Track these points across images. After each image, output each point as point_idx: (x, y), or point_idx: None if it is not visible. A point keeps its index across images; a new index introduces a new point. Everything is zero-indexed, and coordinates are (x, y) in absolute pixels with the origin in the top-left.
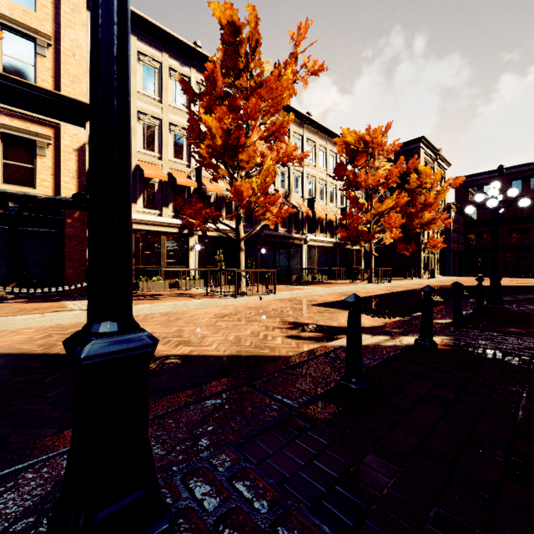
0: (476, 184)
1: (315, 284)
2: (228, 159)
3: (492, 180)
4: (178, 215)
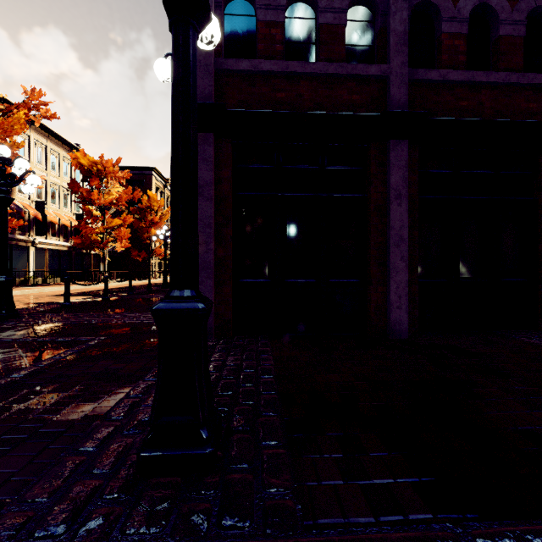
0: None
1: (47, 285)
2: None
3: None
4: None
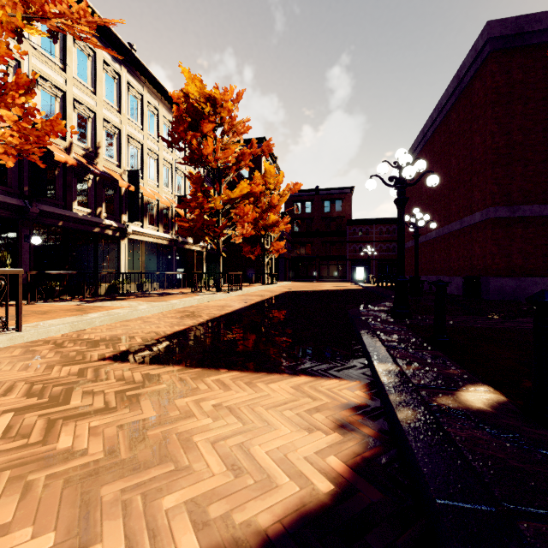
0: (300, 199)
1: (140, 296)
2: None
3: (311, 198)
4: None
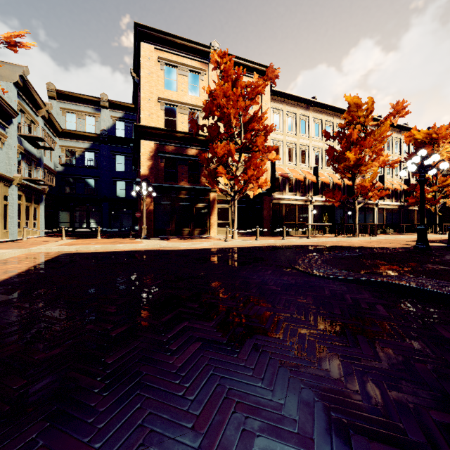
0: None
1: (389, 234)
2: (353, 170)
3: None
4: (303, 194)
